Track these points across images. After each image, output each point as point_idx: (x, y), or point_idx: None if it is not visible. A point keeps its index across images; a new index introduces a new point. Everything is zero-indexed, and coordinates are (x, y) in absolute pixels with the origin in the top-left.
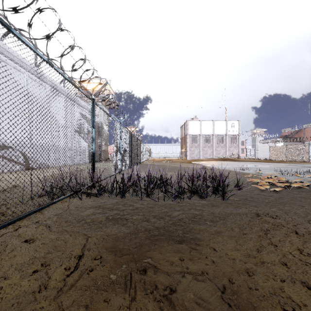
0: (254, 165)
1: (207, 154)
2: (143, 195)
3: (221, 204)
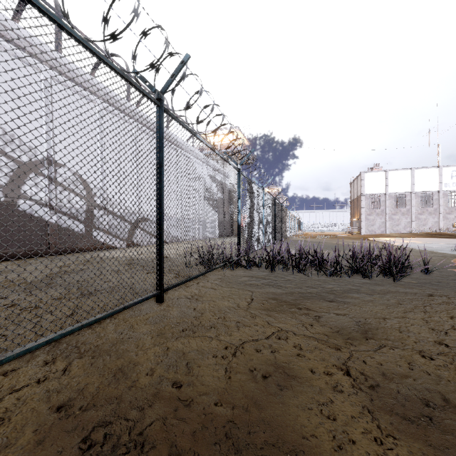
0: None
1: (399, 225)
2: (293, 270)
3: (388, 284)
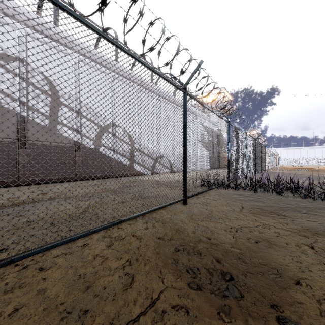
0: None
1: None
2: (272, 193)
3: None
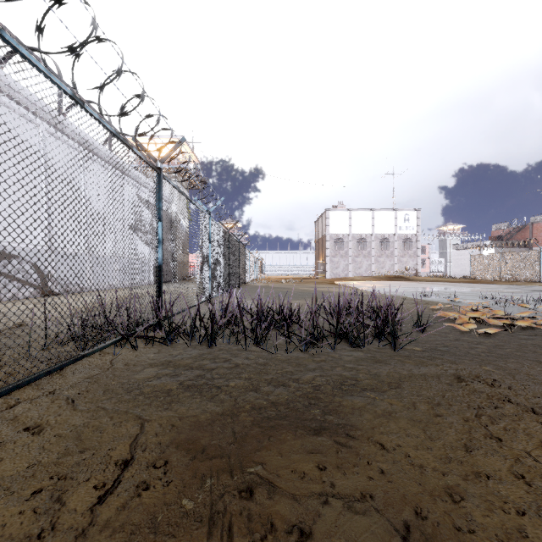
0: (445, 289)
1: (361, 268)
2: (248, 341)
3: (390, 359)
